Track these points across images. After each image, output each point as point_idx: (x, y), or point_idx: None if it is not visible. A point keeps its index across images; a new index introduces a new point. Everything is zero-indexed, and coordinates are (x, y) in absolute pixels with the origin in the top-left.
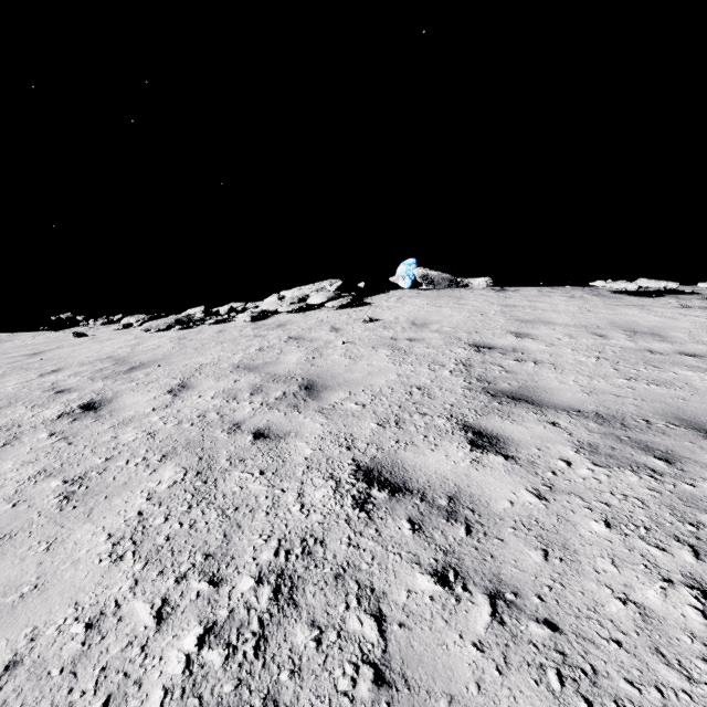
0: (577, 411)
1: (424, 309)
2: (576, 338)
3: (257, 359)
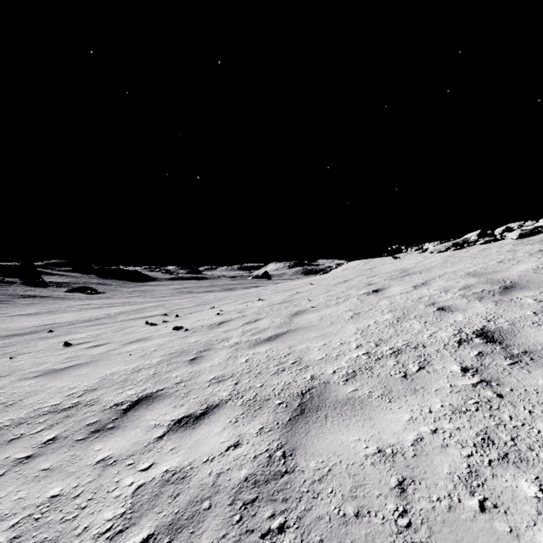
0: None
1: None
2: None
3: (489, 269)
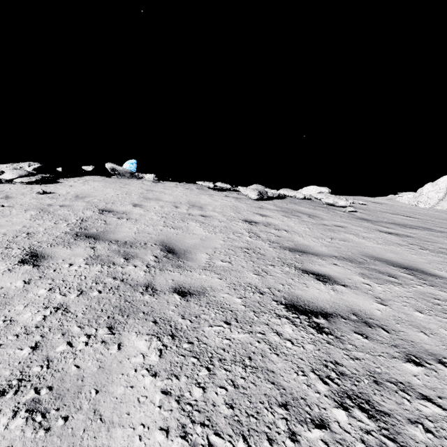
0: (116, 241)
1: (95, 189)
2: (163, 208)
3: None
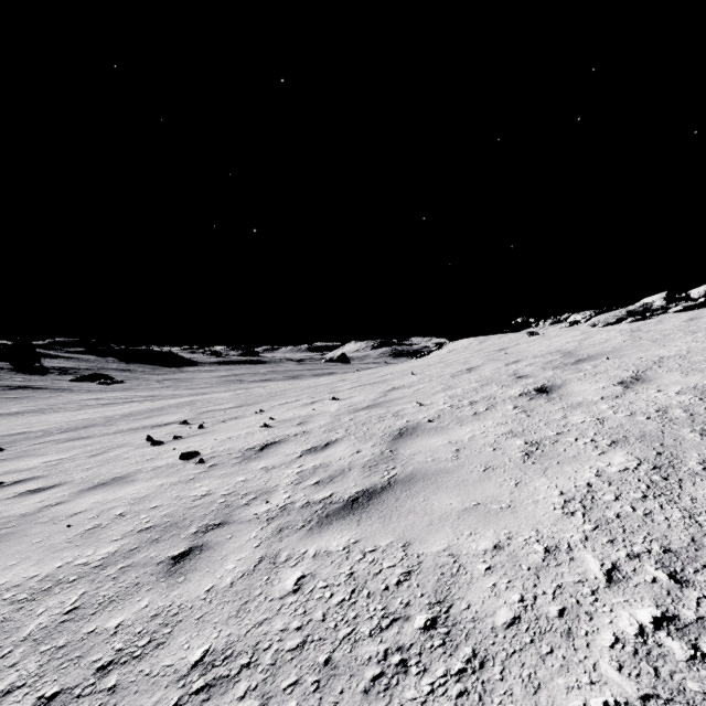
0: None
1: None
2: None
3: None
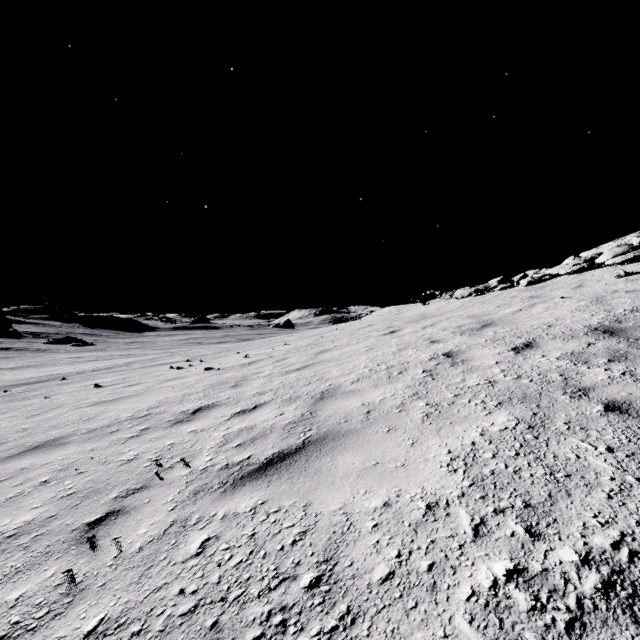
0: (636, 339)
1: None
2: None
3: (486, 312)
